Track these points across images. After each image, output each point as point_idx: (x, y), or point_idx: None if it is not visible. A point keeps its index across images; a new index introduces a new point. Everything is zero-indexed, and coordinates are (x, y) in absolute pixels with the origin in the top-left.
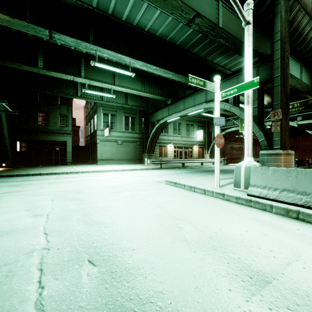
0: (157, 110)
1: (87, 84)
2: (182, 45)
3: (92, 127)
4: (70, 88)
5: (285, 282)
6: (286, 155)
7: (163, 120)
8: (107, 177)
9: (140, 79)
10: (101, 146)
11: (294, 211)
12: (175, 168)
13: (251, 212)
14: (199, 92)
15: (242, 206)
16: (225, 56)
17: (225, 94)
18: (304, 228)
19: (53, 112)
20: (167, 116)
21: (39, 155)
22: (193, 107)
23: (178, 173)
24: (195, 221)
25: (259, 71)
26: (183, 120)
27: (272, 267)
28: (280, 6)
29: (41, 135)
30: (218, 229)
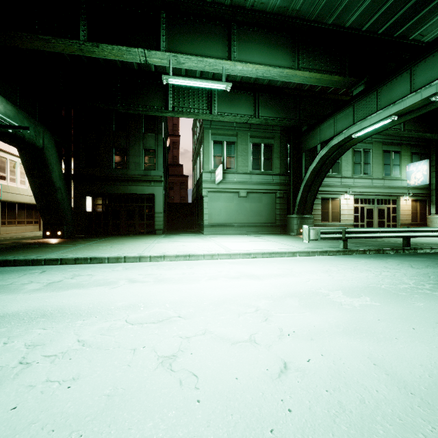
0: (320, 122)
1: (171, 65)
2: None
3: (198, 171)
4: (156, 97)
5: None
6: None
7: (340, 136)
8: (189, 291)
9: (287, 41)
10: (209, 202)
11: None
12: (389, 254)
13: None
14: None
15: None
16: None
17: None
18: None
19: (134, 147)
20: (354, 124)
21: (118, 218)
22: None
23: None
24: None
25: None
26: (375, 144)
27: None
28: None
29: (117, 185)
30: None
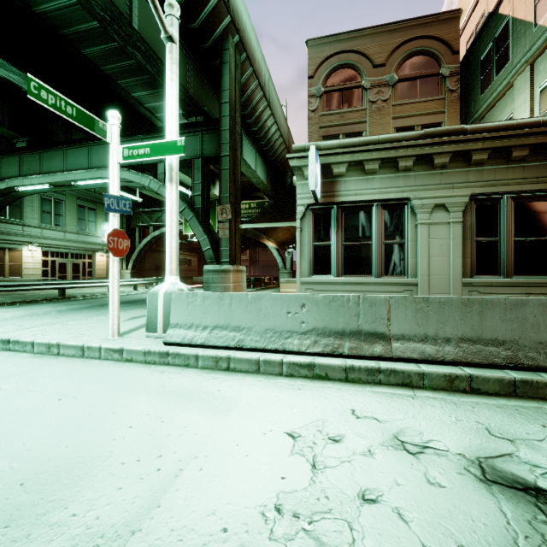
0: None
1: None
2: (52, 20)
3: None
4: None
5: (154, 529)
6: (237, 272)
7: (2, 183)
8: None
9: None
10: None
11: (224, 359)
12: (36, 303)
13: (161, 378)
14: (100, 143)
15: (152, 367)
16: (154, 93)
17: (131, 153)
18: (229, 385)
19: None
20: (16, 177)
21: None
22: (87, 169)
23: (39, 313)
24: (1, 445)
25: (204, 140)
26: (69, 196)
27: (145, 499)
28: (229, 54)
29: None
30: (61, 446)
